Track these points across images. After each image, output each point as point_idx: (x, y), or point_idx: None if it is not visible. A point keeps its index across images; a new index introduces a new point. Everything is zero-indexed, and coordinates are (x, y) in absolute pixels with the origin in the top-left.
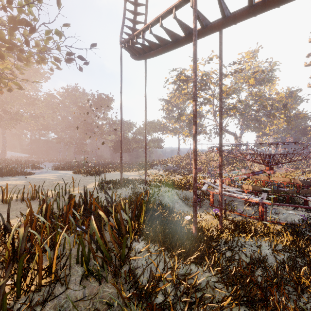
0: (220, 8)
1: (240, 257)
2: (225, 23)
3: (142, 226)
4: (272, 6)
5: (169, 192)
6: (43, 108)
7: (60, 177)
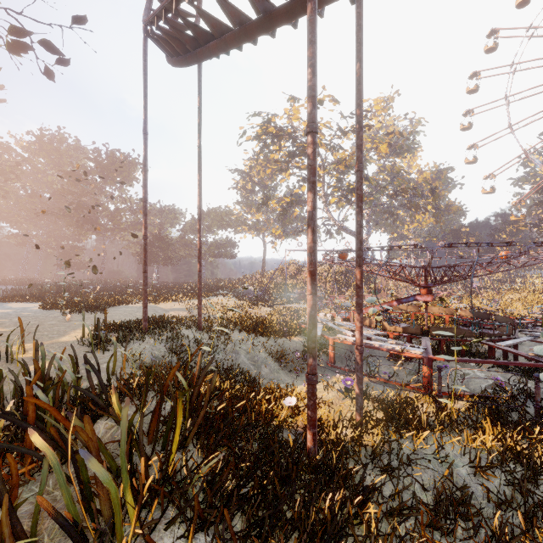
0: None
1: (414, 494)
2: None
3: (173, 468)
4: None
5: (248, 342)
6: None
7: (4, 318)
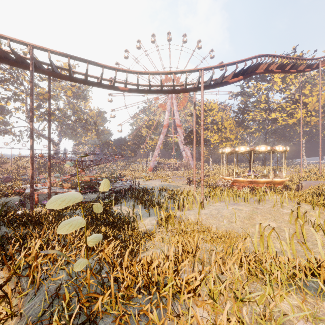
0: (51, 66)
1: None
2: (54, 75)
3: None
4: (81, 83)
5: None
6: None
7: None
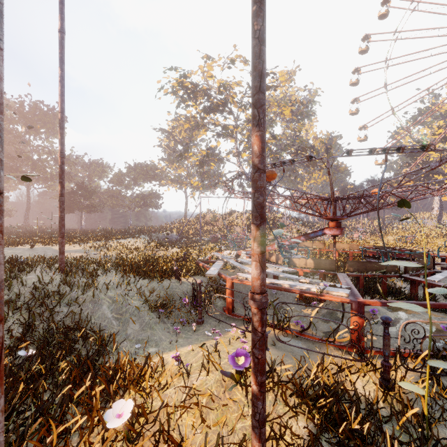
0: None
1: None
2: None
3: None
4: None
5: (121, 286)
6: None
7: None
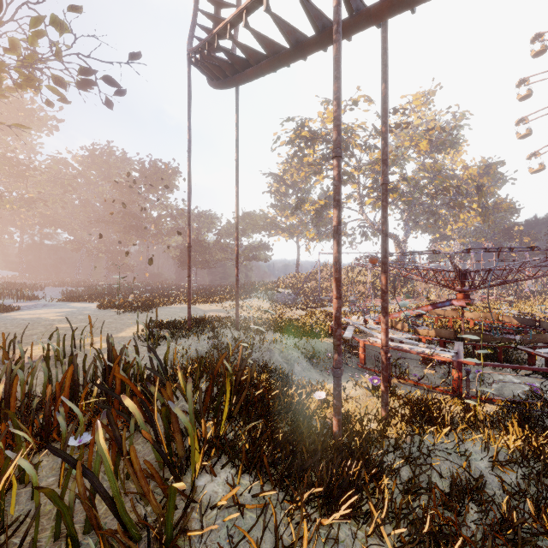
0: None
1: (430, 480)
2: (397, 2)
3: (224, 430)
4: None
5: (282, 342)
6: (45, 184)
7: (70, 316)
